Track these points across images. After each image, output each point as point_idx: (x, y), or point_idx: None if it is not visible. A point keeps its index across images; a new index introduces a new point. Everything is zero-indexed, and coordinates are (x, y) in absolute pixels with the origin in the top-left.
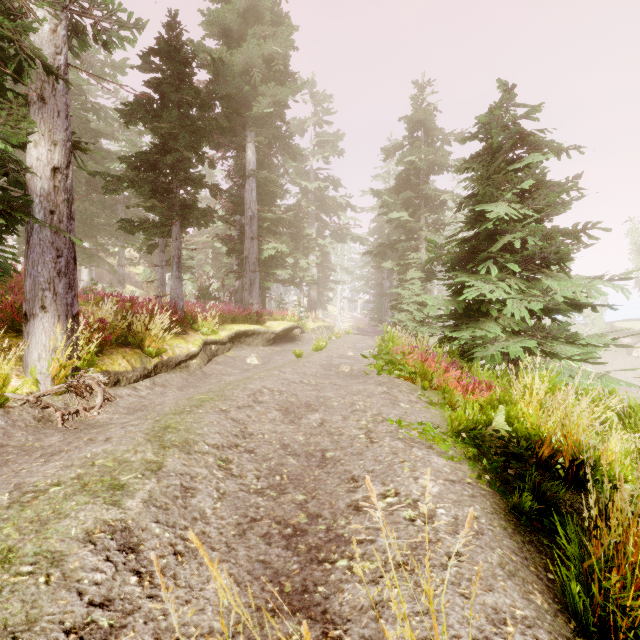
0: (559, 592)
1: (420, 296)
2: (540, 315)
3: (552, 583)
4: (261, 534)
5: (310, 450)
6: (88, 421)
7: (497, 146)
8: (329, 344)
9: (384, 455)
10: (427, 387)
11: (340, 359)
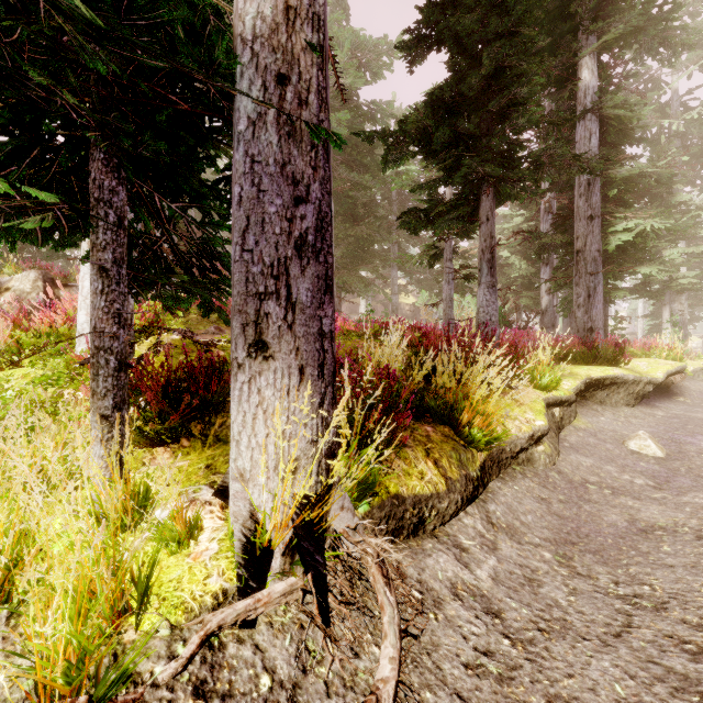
0: None
1: None
2: None
3: None
4: None
5: None
6: None
7: None
8: None
9: None
10: None
11: None
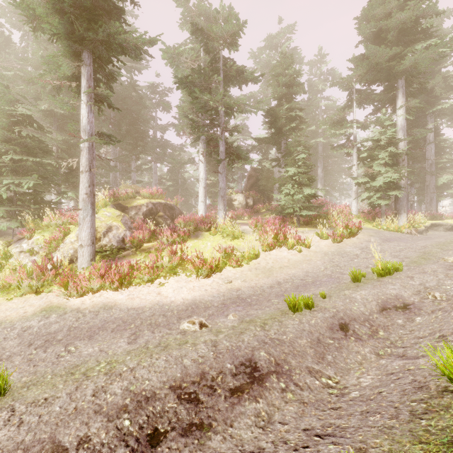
0: None
1: None
2: None
3: None
4: None
5: None
6: None
7: None
8: None
9: None
10: None
11: None
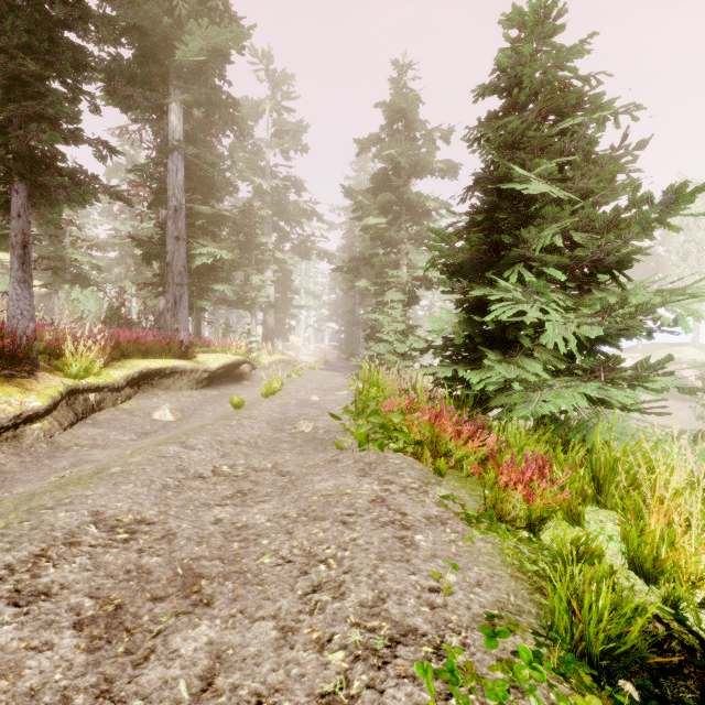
0: None
1: (402, 323)
2: (587, 346)
3: None
4: None
5: None
6: None
7: (524, 103)
8: (287, 384)
9: None
10: (444, 470)
11: (300, 408)
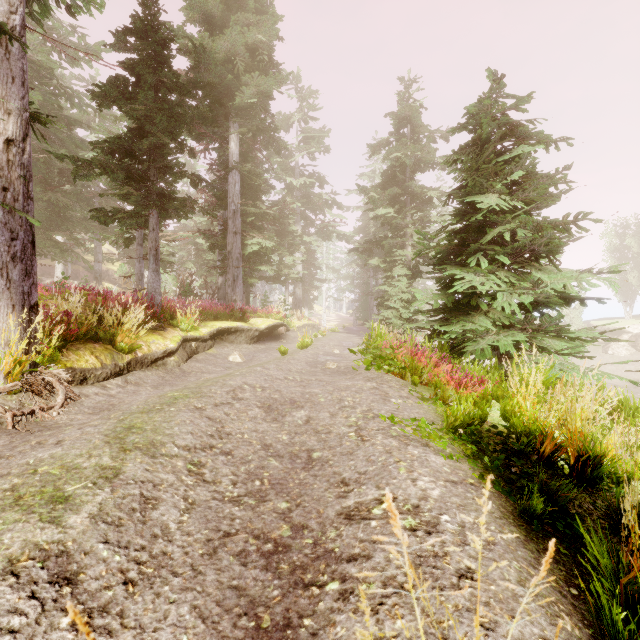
0: (587, 612)
1: (406, 293)
2: (530, 309)
3: (577, 600)
4: (235, 552)
5: (295, 450)
6: (45, 422)
7: (486, 137)
8: (315, 342)
9: (377, 454)
10: (417, 382)
11: (326, 356)
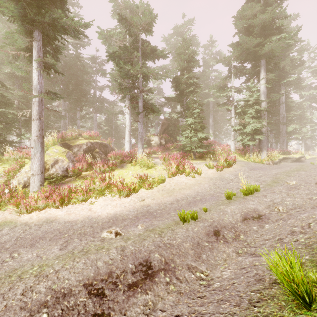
0: None
1: None
2: None
3: None
4: None
5: None
6: None
7: None
8: None
9: None
10: None
11: None
